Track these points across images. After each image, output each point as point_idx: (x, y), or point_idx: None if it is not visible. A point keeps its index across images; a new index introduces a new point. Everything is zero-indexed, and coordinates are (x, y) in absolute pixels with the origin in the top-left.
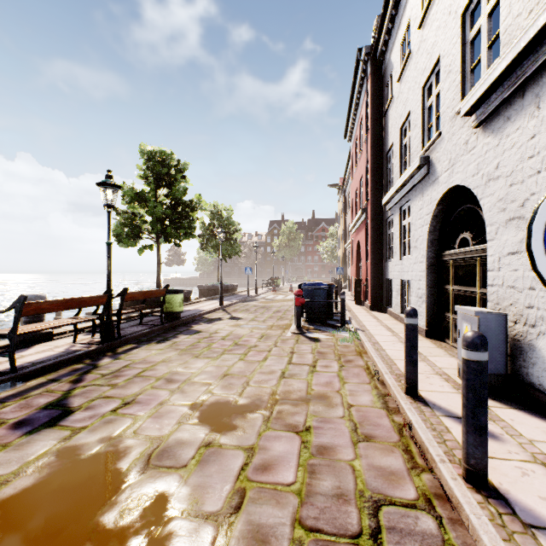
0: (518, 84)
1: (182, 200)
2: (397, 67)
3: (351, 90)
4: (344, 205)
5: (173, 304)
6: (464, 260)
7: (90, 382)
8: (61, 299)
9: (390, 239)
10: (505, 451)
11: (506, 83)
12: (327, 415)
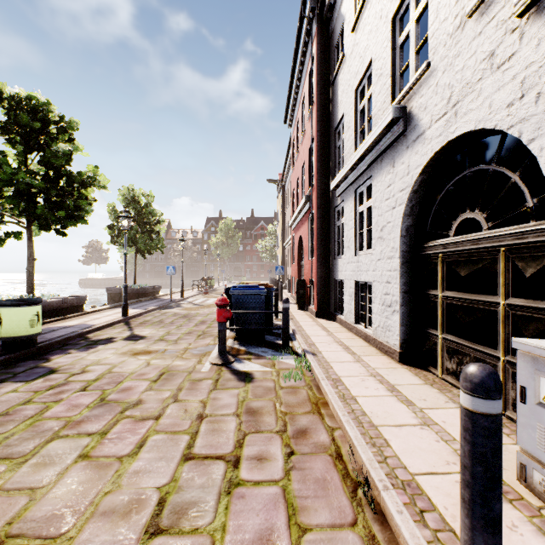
0: None
1: (67, 171)
2: (351, 15)
3: (293, 60)
4: (283, 200)
5: (17, 323)
6: (469, 253)
7: None
8: None
9: (339, 232)
10: None
11: None
12: None
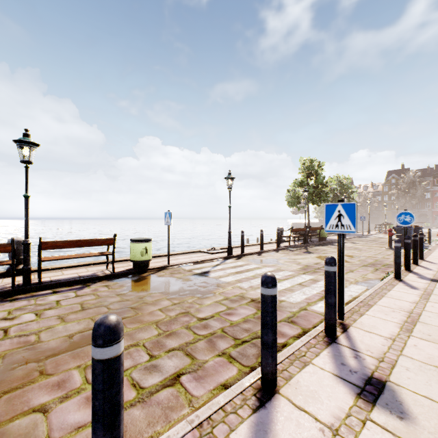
0: None
1: (321, 183)
2: None
3: None
4: None
5: (323, 234)
6: None
7: (310, 250)
8: (297, 228)
9: None
10: (433, 264)
11: None
12: (385, 259)
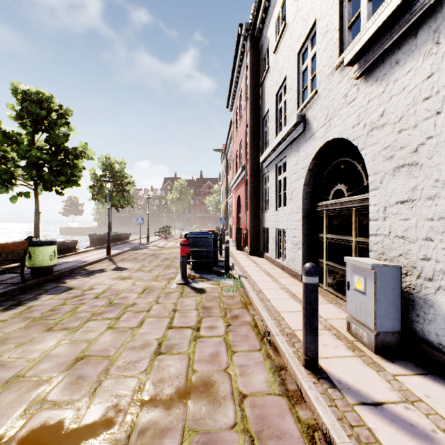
0: (413, 21)
1: (65, 147)
2: (274, 41)
3: (233, 64)
4: (226, 166)
5: (42, 257)
6: (339, 210)
7: None
8: None
9: (266, 193)
10: None
11: (397, 23)
12: (212, 425)
